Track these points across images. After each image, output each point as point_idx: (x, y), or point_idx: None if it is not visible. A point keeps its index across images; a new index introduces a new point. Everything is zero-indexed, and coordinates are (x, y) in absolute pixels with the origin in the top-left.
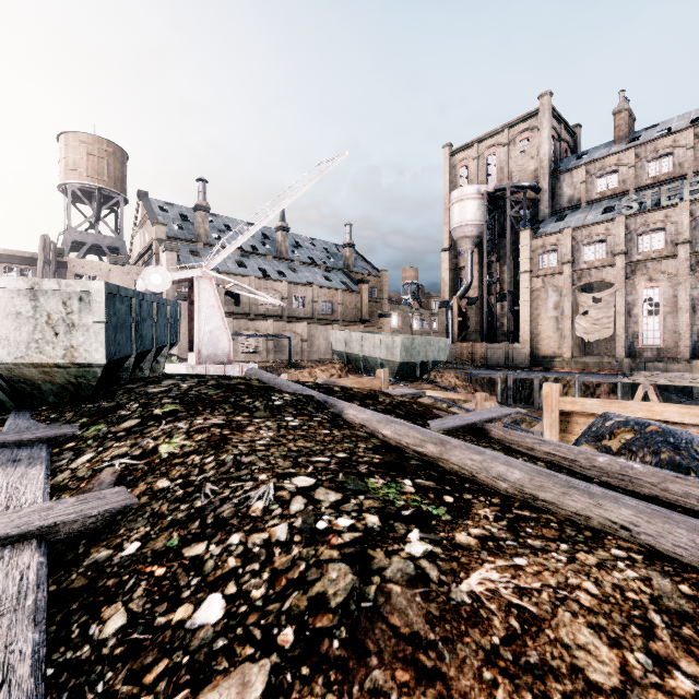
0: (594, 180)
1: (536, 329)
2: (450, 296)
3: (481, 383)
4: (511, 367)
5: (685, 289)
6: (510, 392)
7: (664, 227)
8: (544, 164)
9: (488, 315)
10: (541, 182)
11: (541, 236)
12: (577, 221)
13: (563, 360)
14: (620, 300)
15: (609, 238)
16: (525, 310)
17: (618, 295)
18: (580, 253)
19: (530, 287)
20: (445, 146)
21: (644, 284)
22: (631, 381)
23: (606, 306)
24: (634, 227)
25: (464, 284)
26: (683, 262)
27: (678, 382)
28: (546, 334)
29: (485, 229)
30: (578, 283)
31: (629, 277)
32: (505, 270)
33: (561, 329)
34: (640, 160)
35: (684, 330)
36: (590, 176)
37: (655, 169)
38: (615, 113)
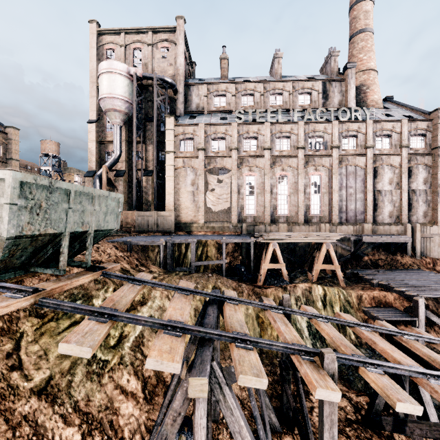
0: (212, 97)
1: (178, 200)
2: (97, 167)
3: (136, 250)
4: (160, 232)
5: (268, 179)
6: (170, 257)
7: (257, 137)
8: (180, 72)
9: (137, 186)
10: (178, 86)
11: (182, 125)
12: (205, 120)
13: (198, 226)
14: (235, 182)
15: (228, 137)
16: (170, 184)
17: (233, 178)
18: (209, 144)
19: (174, 165)
20: (91, 21)
21: (247, 173)
22: (266, 241)
23: (226, 186)
24: (242, 132)
25: (113, 155)
26: (267, 161)
27: (292, 240)
28: (186, 205)
29: (135, 107)
30: (208, 166)
31: (239, 167)
32: (150, 150)
33: (197, 201)
34: (238, 92)
35: (268, 204)
36: (210, 93)
37: (245, 102)
38: (222, 58)
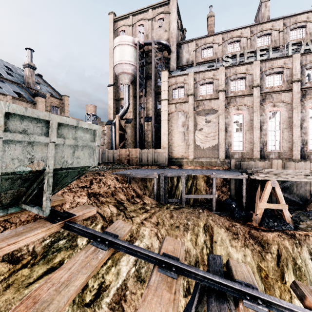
0: (200, 50)
1: (171, 139)
2: (114, 117)
3: (137, 180)
4: (157, 166)
5: (257, 115)
6: (162, 189)
7: (245, 76)
8: (173, 35)
9: (140, 129)
10: (171, 46)
11: (174, 76)
12: (194, 70)
13: (188, 161)
14: (222, 121)
15: (215, 81)
16: (165, 126)
17: (221, 118)
18: (198, 90)
19: (167, 110)
20: (110, 13)
21: (235, 111)
22: (262, 178)
23: (213, 125)
24: (229, 75)
25: (123, 107)
26: (256, 98)
27: (297, 178)
28: (177, 143)
29: (138, 68)
30: (197, 109)
31: (226, 107)
32: (149, 101)
33: (187, 139)
34: (224, 41)
35: (257, 141)
36: (198, 47)
37: (231, 49)
38: (208, 16)
